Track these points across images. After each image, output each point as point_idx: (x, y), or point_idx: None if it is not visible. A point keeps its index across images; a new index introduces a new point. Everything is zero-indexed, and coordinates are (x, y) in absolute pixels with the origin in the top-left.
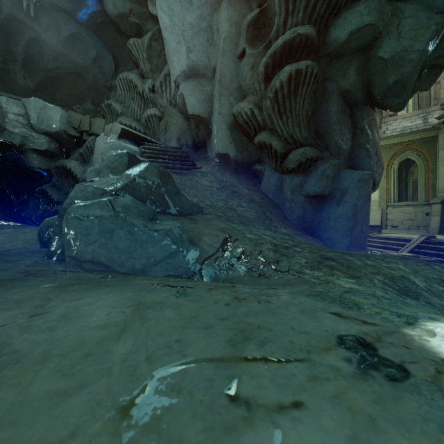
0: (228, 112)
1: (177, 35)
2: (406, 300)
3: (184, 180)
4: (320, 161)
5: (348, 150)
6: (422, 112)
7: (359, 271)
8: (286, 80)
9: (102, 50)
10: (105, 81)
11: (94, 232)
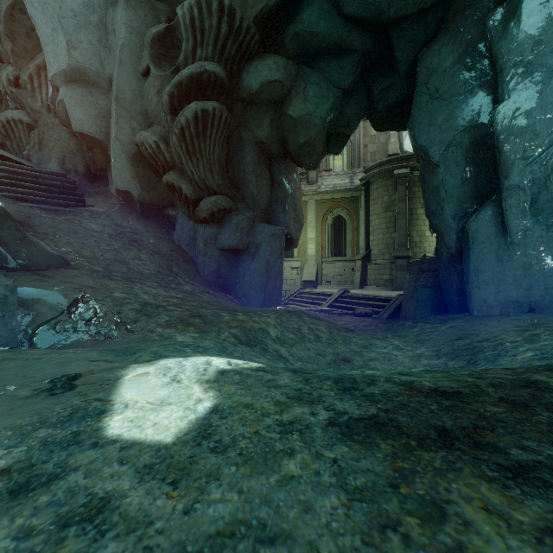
0: (129, 139)
1: (52, 19)
2: (236, 347)
3: (58, 220)
4: (234, 212)
5: (265, 204)
6: (350, 171)
7: (216, 326)
8: (192, 118)
9: None
10: None
11: None
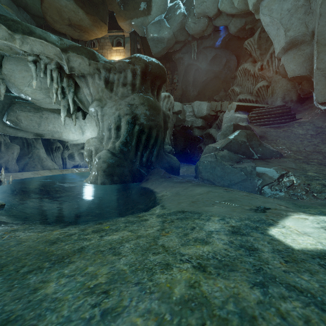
0: None
1: (276, 24)
2: None
3: (279, 132)
4: None
5: None
6: None
7: None
8: None
9: (229, 56)
10: (231, 74)
11: (208, 168)
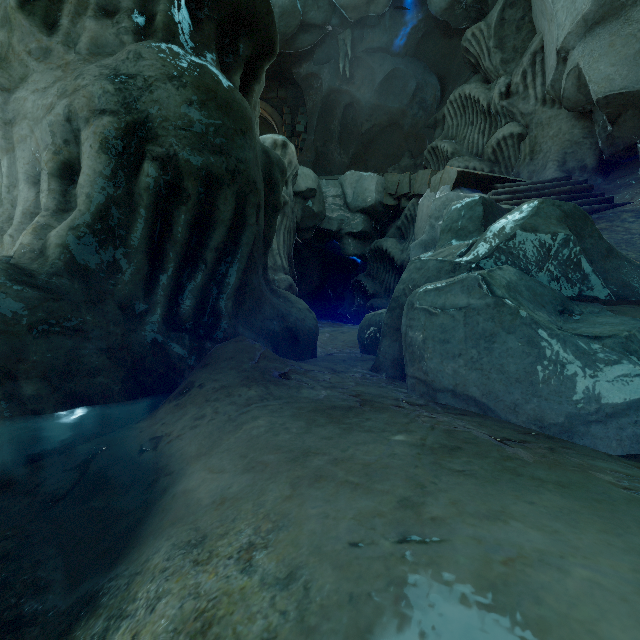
0: None
1: None
2: None
3: None
4: None
5: None
6: None
7: None
8: None
9: (423, 77)
10: (427, 118)
11: (456, 337)
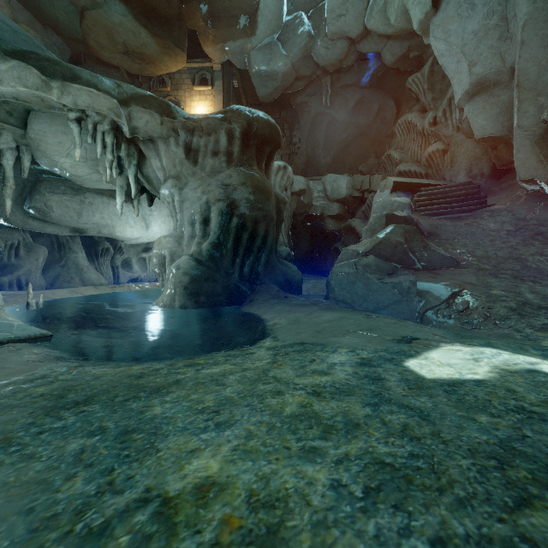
0: (534, 120)
1: (456, 55)
2: None
3: (459, 226)
4: None
5: None
6: None
7: None
8: None
9: (383, 101)
10: (387, 130)
11: (344, 283)
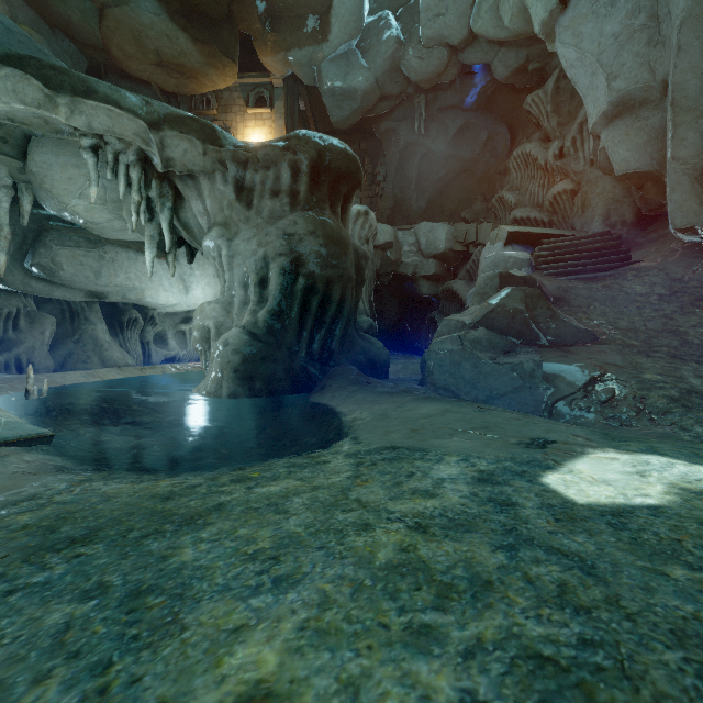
0: (695, 149)
1: (590, 65)
2: None
3: (594, 289)
4: None
5: None
6: None
7: None
8: None
9: (494, 127)
10: (498, 165)
11: (446, 364)
